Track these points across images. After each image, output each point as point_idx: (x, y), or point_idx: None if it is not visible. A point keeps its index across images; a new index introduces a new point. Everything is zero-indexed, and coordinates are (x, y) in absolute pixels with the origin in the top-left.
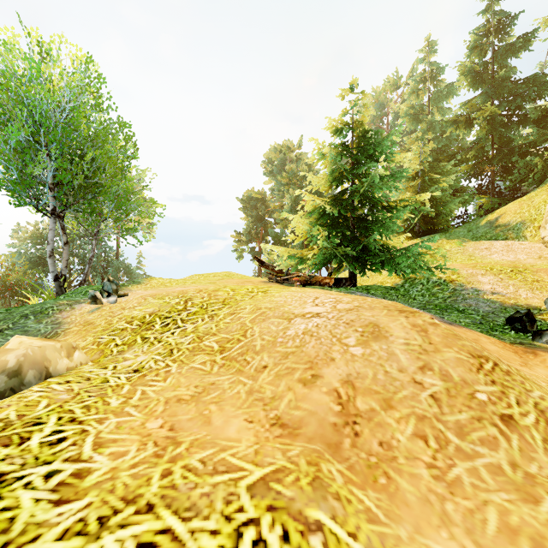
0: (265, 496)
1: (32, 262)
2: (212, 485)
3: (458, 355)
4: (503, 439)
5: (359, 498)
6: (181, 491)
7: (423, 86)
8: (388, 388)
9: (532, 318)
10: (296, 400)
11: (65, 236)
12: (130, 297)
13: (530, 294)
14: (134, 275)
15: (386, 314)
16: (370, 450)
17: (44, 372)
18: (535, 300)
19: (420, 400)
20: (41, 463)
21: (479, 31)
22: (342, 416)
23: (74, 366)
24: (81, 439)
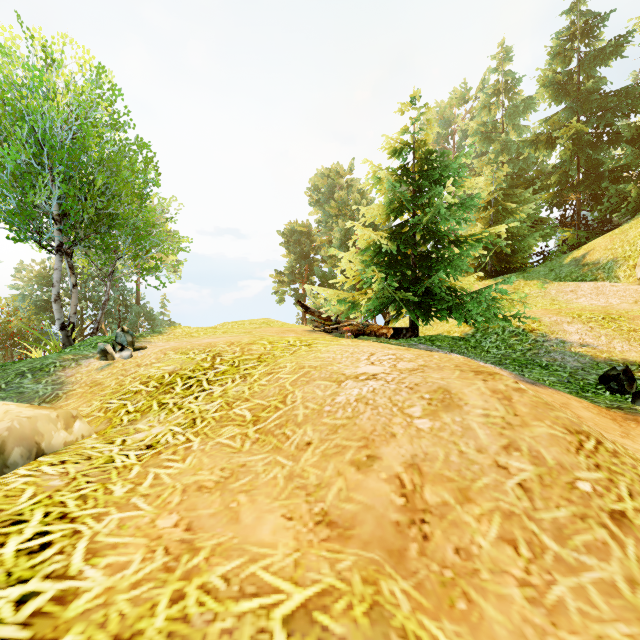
0: (306, 634)
1: (38, 306)
2: (237, 617)
3: (551, 431)
4: (615, 545)
5: (432, 634)
6: (195, 626)
7: (496, 100)
8: (464, 474)
9: (630, 376)
10: (348, 489)
11: (74, 277)
12: (148, 351)
13: (626, 346)
14: (156, 321)
15: (459, 376)
16: (443, 560)
17: (34, 450)
18: (633, 353)
19: (506, 490)
20: (14, 582)
21: (563, 34)
22: (406, 512)
23: (73, 440)
24: (71, 545)
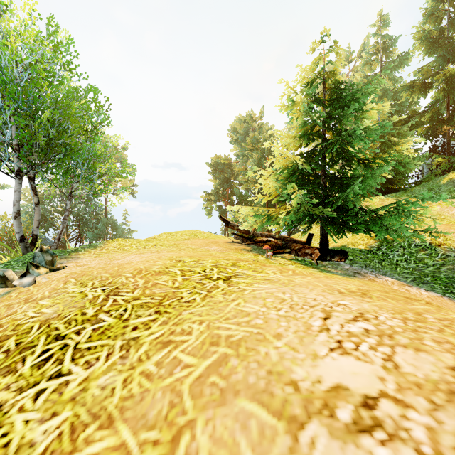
0: None
1: None
2: None
3: None
4: None
5: None
6: None
7: (375, 58)
8: None
9: None
10: None
11: (36, 197)
12: (57, 275)
13: None
14: (119, 230)
15: None
16: None
17: None
18: None
19: None
20: None
21: None
22: None
23: None
24: None
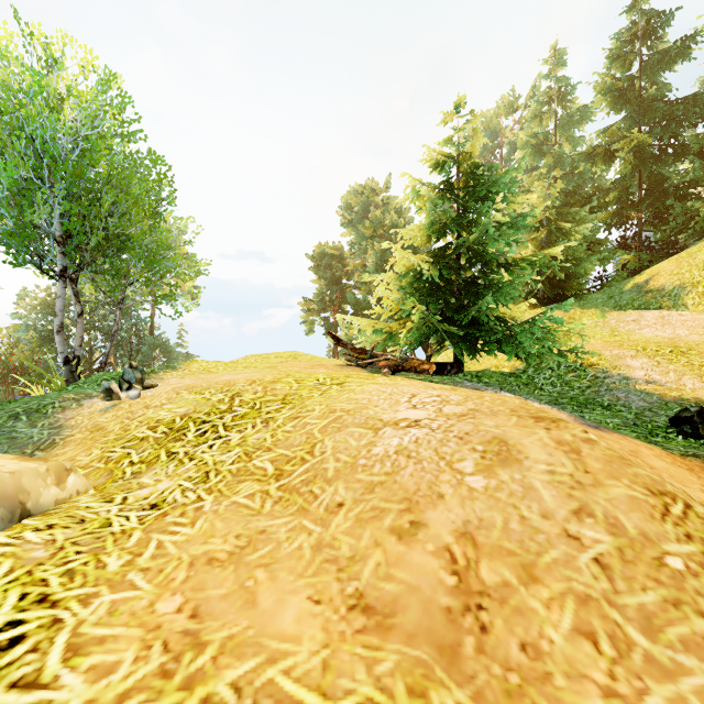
0: None
1: (43, 337)
2: None
3: (630, 492)
4: None
5: None
6: None
7: (548, 109)
8: (527, 545)
9: None
10: (387, 564)
11: (79, 305)
12: (159, 390)
13: (698, 383)
14: (173, 354)
15: (516, 424)
16: (507, 660)
17: (17, 511)
18: None
19: (579, 567)
20: None
21: (623, 35)
22: (459, 595)
23: (66, 497)
24: (48, 639)
